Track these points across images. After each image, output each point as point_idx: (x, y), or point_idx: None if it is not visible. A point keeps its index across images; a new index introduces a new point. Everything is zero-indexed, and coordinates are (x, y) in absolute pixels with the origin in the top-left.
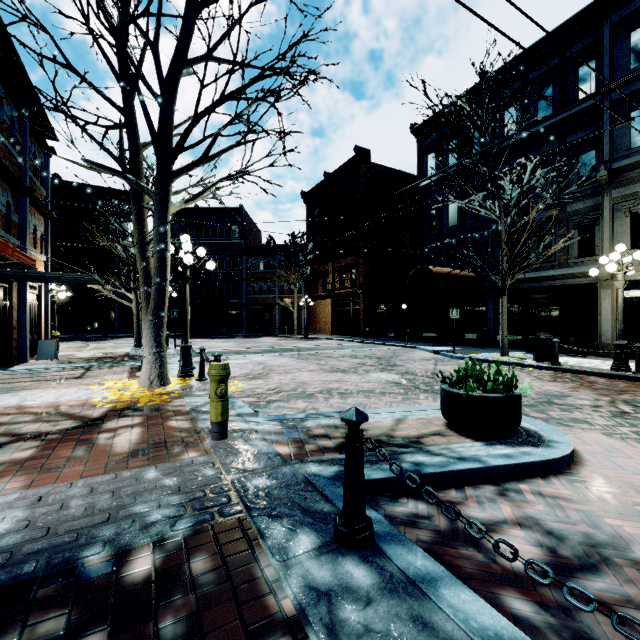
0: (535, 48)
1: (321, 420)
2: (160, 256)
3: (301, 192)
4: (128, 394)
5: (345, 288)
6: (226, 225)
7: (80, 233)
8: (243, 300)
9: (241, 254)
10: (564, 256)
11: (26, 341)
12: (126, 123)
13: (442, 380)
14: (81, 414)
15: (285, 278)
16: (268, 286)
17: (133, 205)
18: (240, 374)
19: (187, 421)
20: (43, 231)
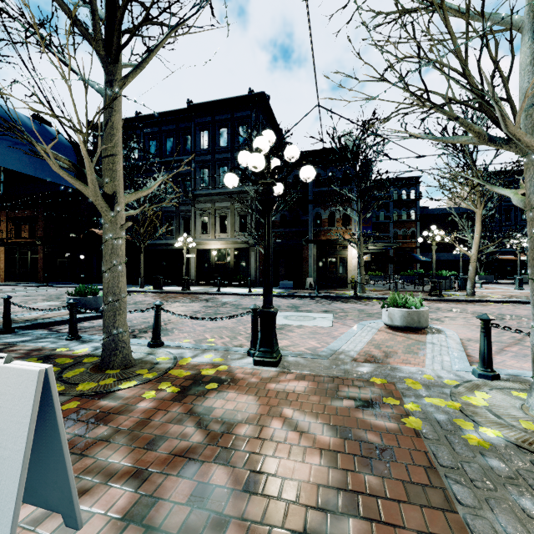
0: (164, 114)
1: None
2: None
3: None
4: None
5: (22, 238)
6: None
7: None
8: None
9: None
10: (168, 235)
11: None
12: None
13: (69, 294)
14: None
15: None
16: None
17: None
18: None
19: None
20: None
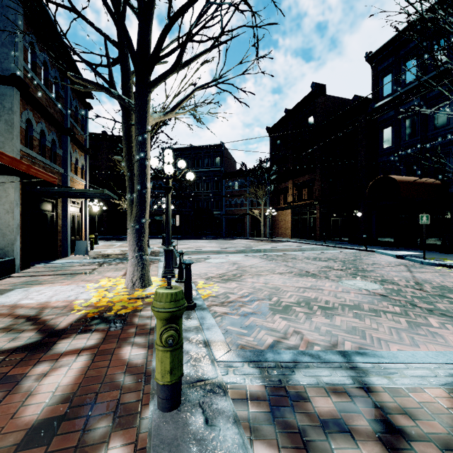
0: None
1: (319, 371)
2: (140, 165)
3: (266, 128)
4: (109, 296)
5: (303, 200)
6: (211, 157)
7: (107, 164)
8: (223, 212)
9: (221, 178)
10: None
11: (67, 241)
12: (119, 54)
13: None
14: (51, 322)
15: (254, 194)
16: (241, 201)
17: (123, 123)
18: (216, 274)
19: (144, 348)
20: (83, 163)
